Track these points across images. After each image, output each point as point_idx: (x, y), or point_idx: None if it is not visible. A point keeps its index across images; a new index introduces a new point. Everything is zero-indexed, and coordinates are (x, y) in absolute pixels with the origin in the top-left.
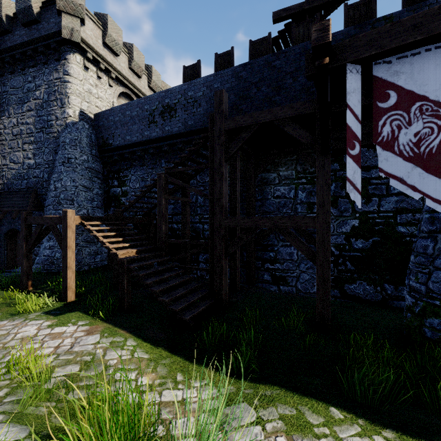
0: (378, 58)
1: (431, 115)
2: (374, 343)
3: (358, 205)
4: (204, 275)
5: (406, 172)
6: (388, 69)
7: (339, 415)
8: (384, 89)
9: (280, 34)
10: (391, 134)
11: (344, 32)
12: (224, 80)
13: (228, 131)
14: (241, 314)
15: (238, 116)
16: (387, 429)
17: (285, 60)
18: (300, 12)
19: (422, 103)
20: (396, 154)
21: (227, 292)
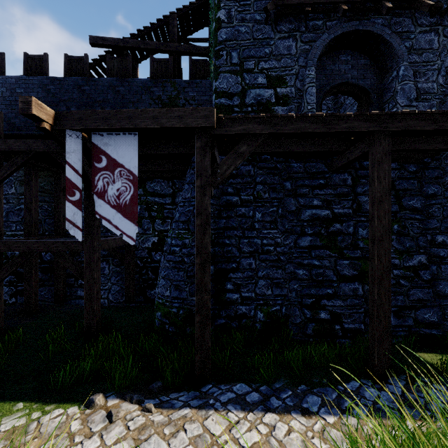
0: (90, 131)
1: (126, 178)
2: (125, 338)
3: (79, 239)
4: (7, 299)
5: (112, 216)
6: (102, 140)
7: (20, 407)
8: (99, 154)
9: (101, 58)
10: (103, 187)
11: (143, 82)
12: (30, 87)
13: (1, 151)
14: (3, 340)
15: (10, 140)
16: (54, 404)
17: (94, 88)
18: (116, 46)
19: (121, 169)
20: (106, 202)
21: (1, 319)
